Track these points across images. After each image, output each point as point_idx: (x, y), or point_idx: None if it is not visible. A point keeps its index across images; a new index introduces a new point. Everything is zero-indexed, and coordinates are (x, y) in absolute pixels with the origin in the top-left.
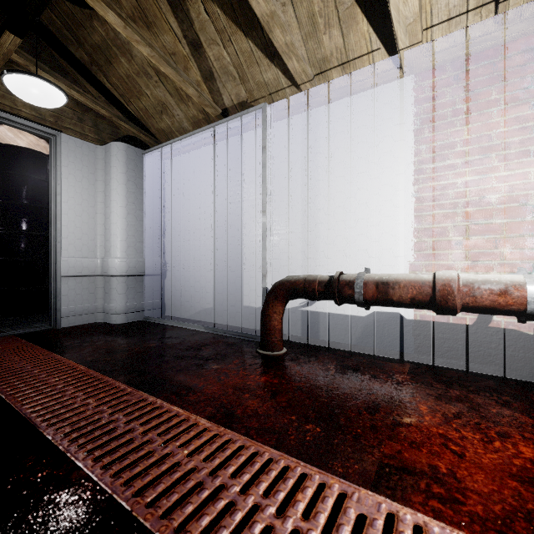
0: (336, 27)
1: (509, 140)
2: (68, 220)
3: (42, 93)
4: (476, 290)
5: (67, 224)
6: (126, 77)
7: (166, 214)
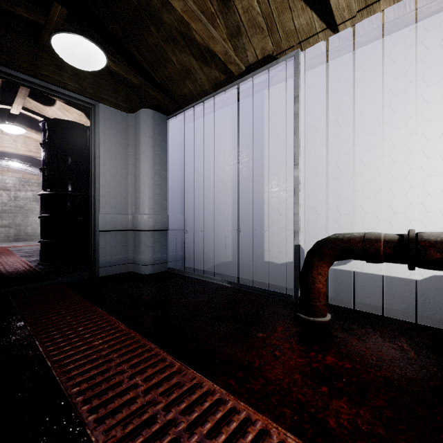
0: None
1: None
2: (104, 181)
3: (86, 53)
4: None
5: (104, 184)
6: (154, 46)
7: (186, 174)
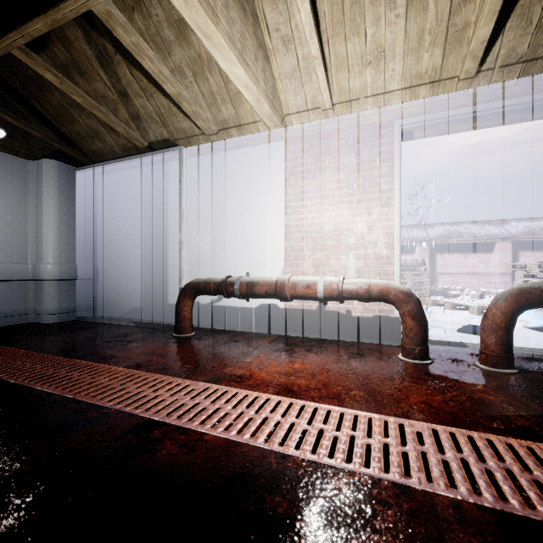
0: (230, 103)
1: (334, 193)
2: None
3: None
4: (296, 286)
5: None
6: (59, 105)
7: (98, 224)
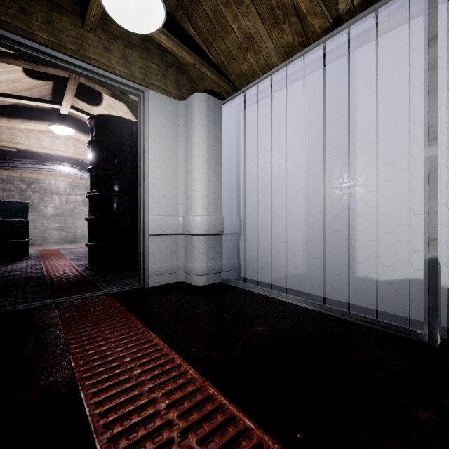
0: None
1: None
2: (154, 178)
3: (141, 2)
4: None
5: (153, 181)
6: (212, 13)
7: (241, 169)
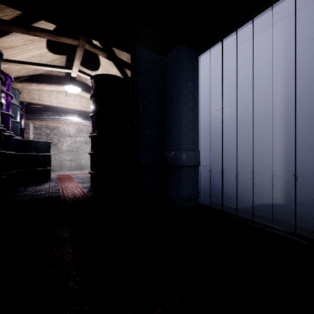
0: None
1: None
2: (142, 119)
3: None
4: None
5: (142, 122)
6: None
7: (213, 111)
